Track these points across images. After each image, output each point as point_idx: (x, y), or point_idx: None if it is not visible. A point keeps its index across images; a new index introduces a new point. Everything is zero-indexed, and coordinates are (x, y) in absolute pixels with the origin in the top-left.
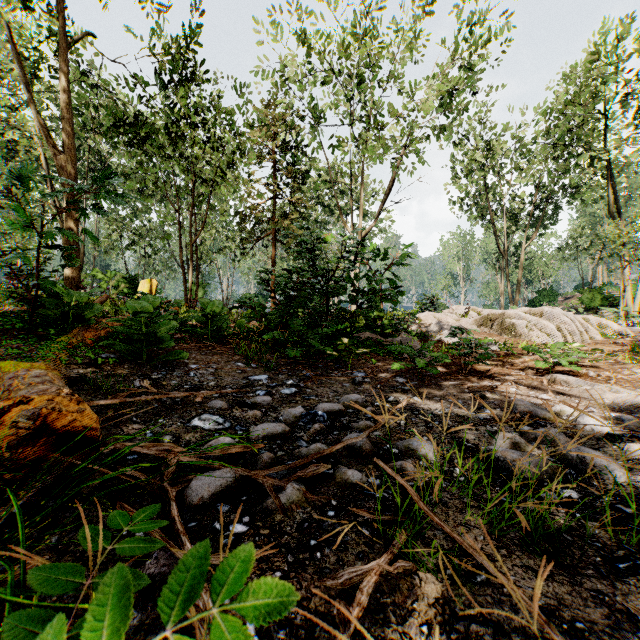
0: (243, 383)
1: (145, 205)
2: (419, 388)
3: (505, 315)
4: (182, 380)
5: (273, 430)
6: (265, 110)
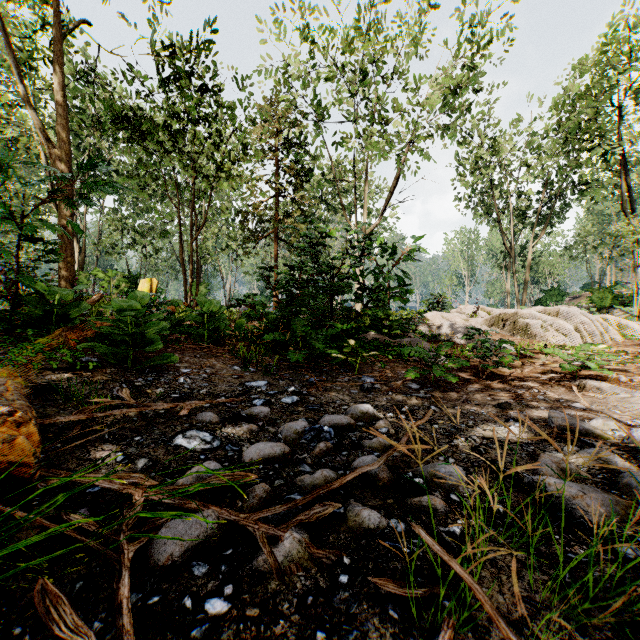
0: (239, 390)
1: (147, 204)
2: (435, 395)
3: (518, 315)
4: (170, 387)
5: (270, 451)
6: (267, 106)
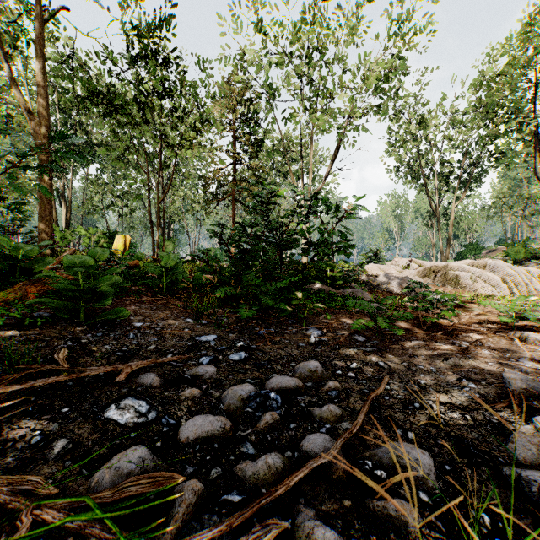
0: (188, 345)
1: (124, 171)
2: (381, 349)
3: (448, 267)
4: (117, 344)
5: (209, 428)
6: (226, 86)
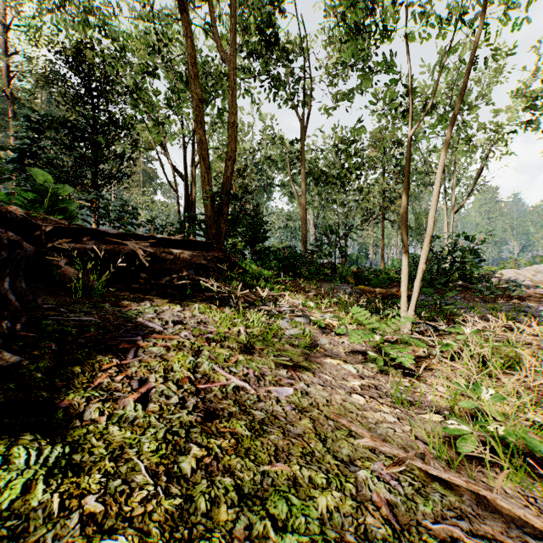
0: None
1: (291, 200)
2: (484, 301)
3: None
4: None
5: None
6: (378, 135)
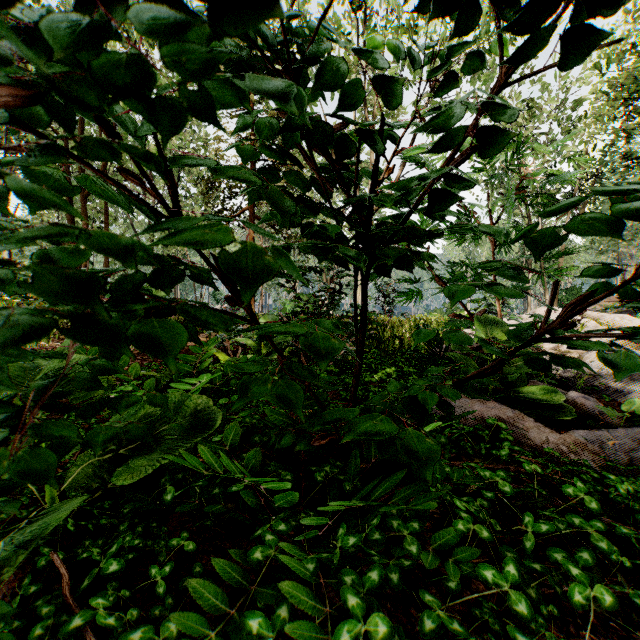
0: None
1: None
2: None
3: None
4: None
5: None
6: None
